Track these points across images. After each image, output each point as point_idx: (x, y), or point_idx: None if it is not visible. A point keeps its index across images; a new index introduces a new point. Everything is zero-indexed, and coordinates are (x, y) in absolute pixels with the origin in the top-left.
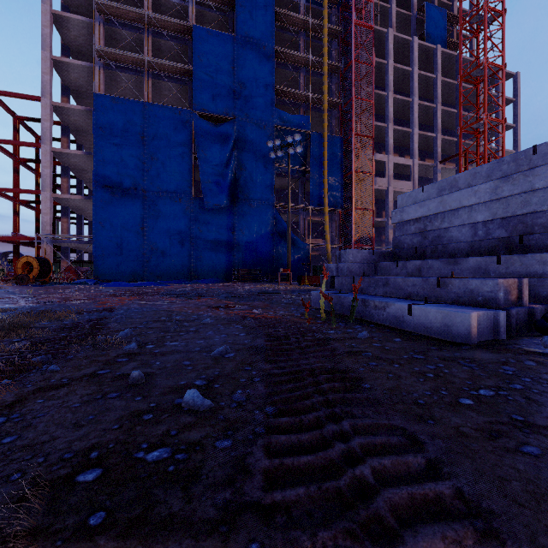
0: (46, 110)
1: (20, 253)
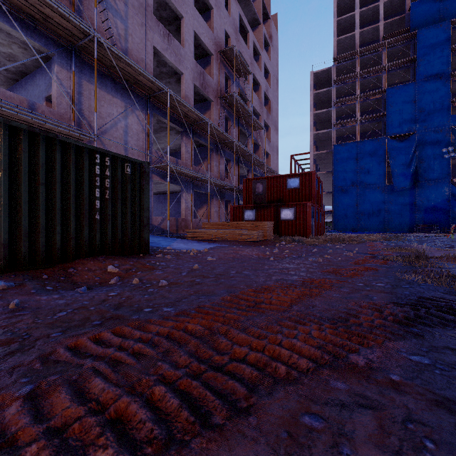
0: (311, 157)
1: None
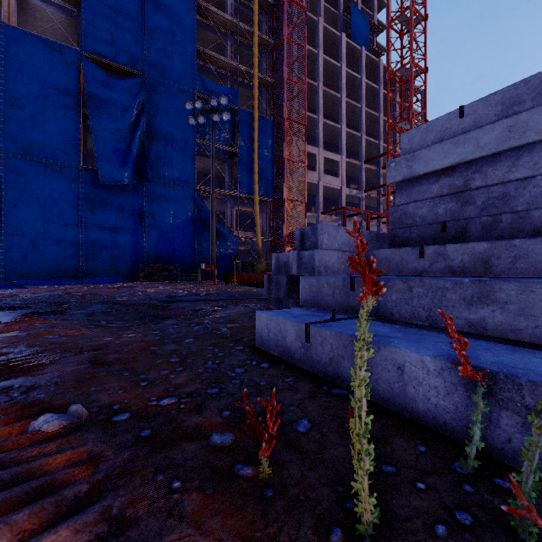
0: None
1: None
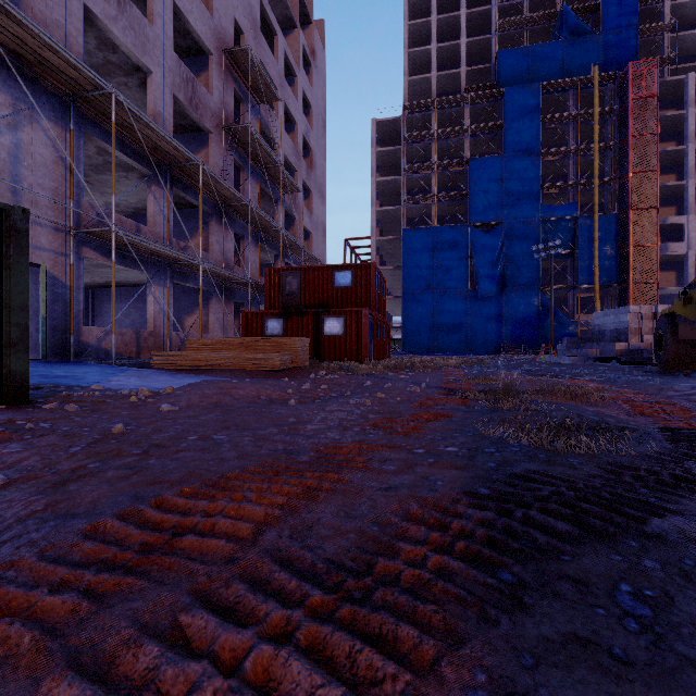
0: (374, 245)
1: None
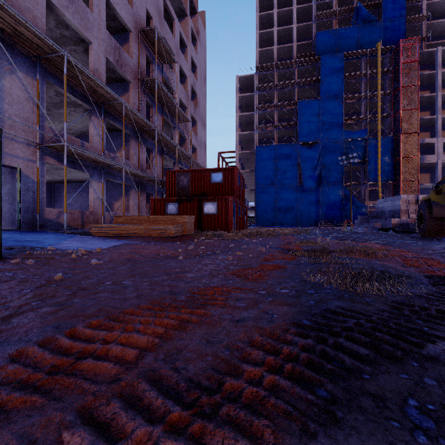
0: (237, 156)
1: None
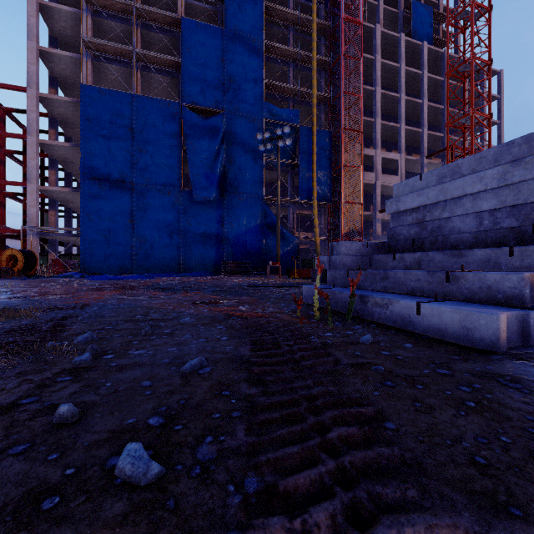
0: (32, 101)
1: (7, 246)
